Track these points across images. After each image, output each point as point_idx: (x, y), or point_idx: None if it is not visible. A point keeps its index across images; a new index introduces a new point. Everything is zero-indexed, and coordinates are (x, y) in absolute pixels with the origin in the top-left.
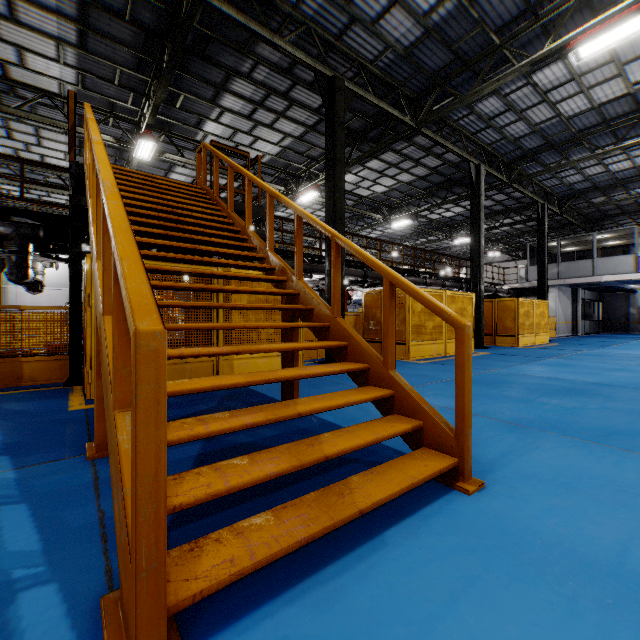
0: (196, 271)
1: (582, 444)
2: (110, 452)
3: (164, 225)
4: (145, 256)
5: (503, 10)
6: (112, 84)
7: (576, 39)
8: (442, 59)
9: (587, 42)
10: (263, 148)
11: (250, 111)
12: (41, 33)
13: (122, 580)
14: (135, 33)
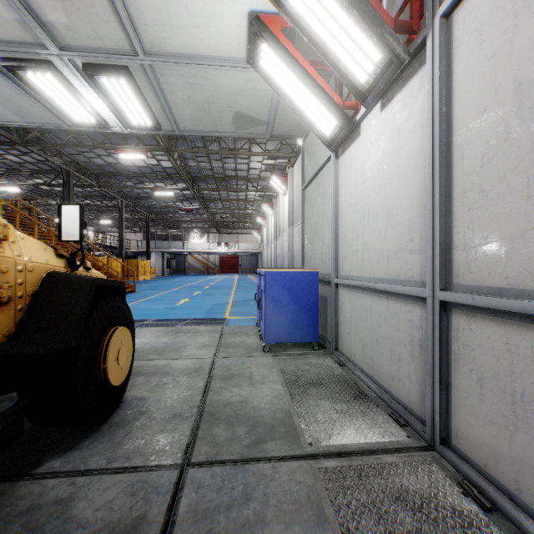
0: None
1: (151, 290)
2: None
3: None
4: None
5: (135, 170)
6: None
7: (155, 189)
8: (112, 170)
9: (158, 192)
10: None
11: None
12: None
13: None
14: None
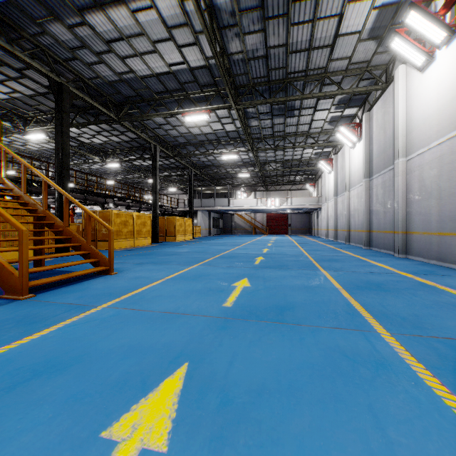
0: None
1: (156, 264)
2: None
3: None
4: None
5: (157, 87)
6: None
7: (185, 113)
8: (131, 93)
9: (188, 116)
10: None
11: None
12: None
13: (9, 288)
14: None
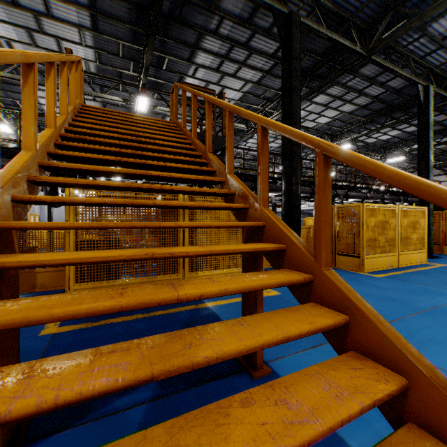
0: (134, 202)
1: None
2: None
3: (121, 152)
4: (81, 185)
5: None
6: (118, 57)
7: None
8: None
9: None
10: (228, 95)
11: (218, 64)
12: (67, 23)
13: None
14: (129, 10)
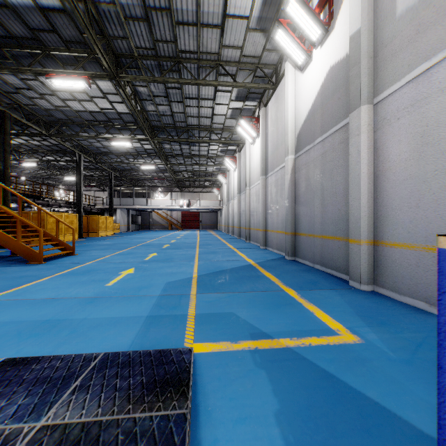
0: None
1: (98, 250)
2: (16, 249)
3: None
4: None
5: (88, 117)
6: None
7: (112, 138)
8: (63, 117)
9: (114, 142)
10: None
11: None
12: None
13: (32, 259)
14: None
